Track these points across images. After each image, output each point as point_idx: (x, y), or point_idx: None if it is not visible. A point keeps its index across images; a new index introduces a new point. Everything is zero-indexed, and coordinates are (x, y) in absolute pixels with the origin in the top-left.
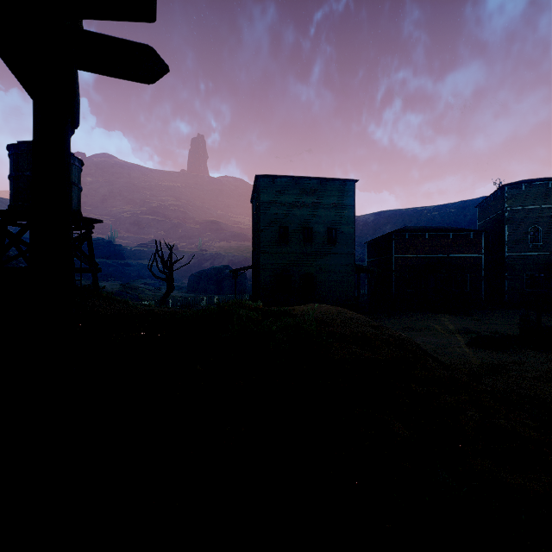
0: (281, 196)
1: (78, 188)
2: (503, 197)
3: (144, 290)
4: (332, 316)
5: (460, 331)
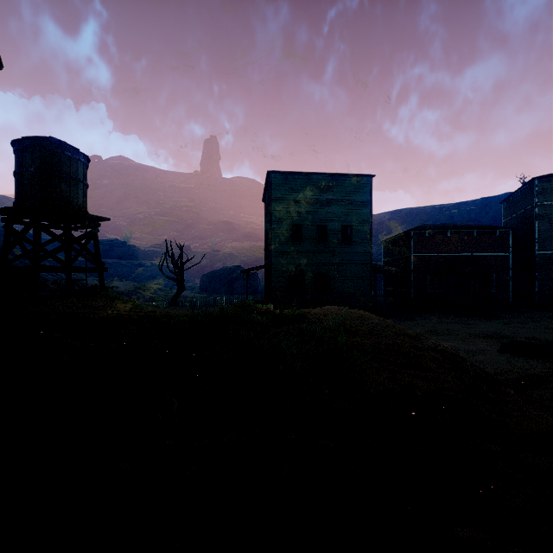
0: (294, 193)
1: (84, 185)
2: (532, 192)
3: (156, 290)
4: (355, 322)
5: (488, 336)
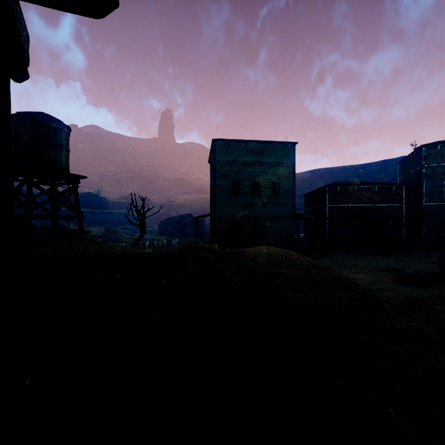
0: (233, 156)
1: (67, 150)
2: (421, 156)
3: (123, 233)
4: (280, 258)
5: (386, 269)
